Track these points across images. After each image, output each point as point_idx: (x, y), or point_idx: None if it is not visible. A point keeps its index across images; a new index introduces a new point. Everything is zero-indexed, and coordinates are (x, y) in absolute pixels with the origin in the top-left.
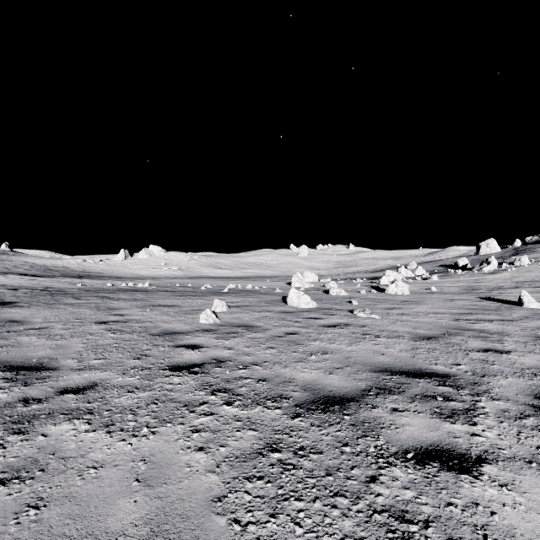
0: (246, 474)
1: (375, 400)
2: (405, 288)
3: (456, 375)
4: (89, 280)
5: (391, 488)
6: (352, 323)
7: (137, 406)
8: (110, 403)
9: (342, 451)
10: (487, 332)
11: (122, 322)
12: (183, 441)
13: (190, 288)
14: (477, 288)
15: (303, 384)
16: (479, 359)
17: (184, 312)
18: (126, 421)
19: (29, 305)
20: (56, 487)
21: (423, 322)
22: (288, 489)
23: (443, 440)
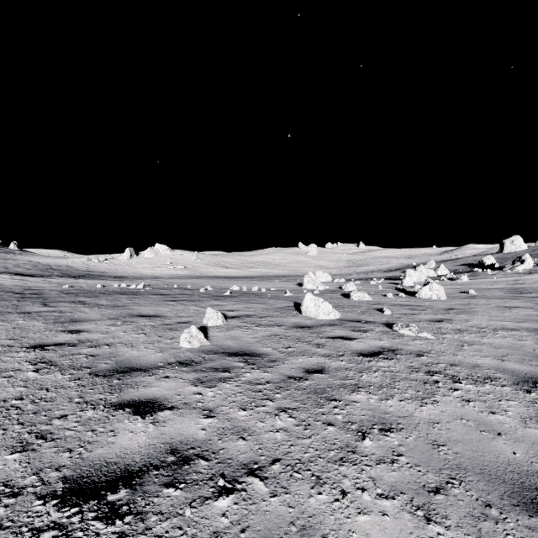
0: None
1: None
2: (441, 292)
3: None
4: (85, 280)
5: None
6: (399, 348)
7: None
8: None
9: None
10: None
11: (68, 346)
12: None
13: (188, 290)
14: (524, 291)
15: None
16: None
17: (165, 327)
18: None
19: None
20: None
21: (501, 346)
22: None
23: None
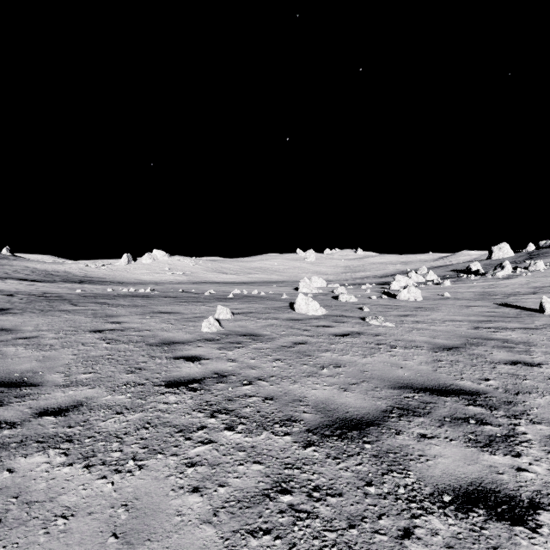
0: (250, 526)
1: (399, 423)
2: (418, 294)
3: (486, 392)
4: (90, 285)
5: (431, 547)
6: (364, 332)
7: (124, 431)
8: (94, 428)
9: (365, 493)
10: (511, 341)
11: (119, 331)
12: (175, 479)
13: (193, 293)
14: (492, 293)
15: (315, 403)
16: (508, 372)
17: (185, 319)
18: (109, 451)
19: (22, 311)
20: (11, 545)
21: (440, 331)
22: (303, 549)
23: (485, 477)
